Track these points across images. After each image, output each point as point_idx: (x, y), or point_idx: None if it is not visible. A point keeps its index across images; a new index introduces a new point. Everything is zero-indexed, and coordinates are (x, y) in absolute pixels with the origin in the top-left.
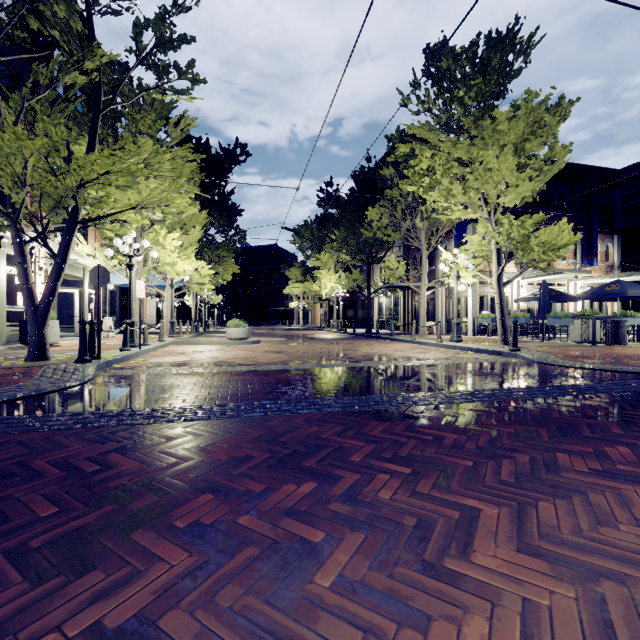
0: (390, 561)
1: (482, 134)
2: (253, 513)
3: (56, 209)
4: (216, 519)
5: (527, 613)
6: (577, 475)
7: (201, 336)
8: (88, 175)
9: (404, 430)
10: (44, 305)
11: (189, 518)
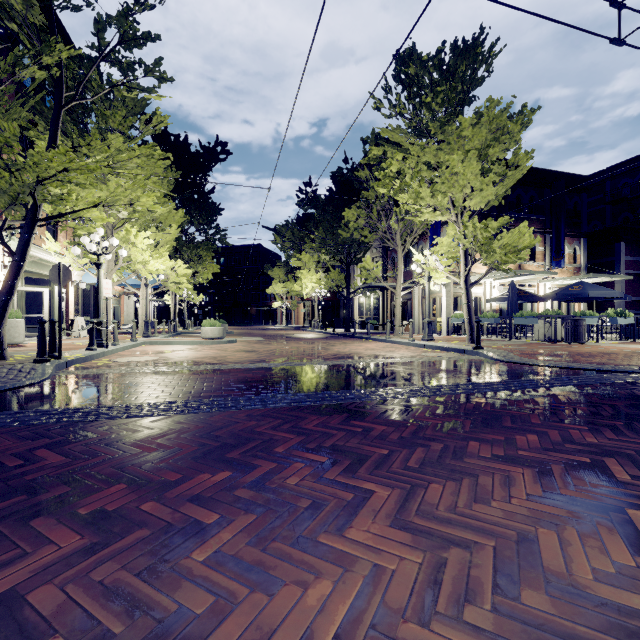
0: (270, 538)
1: (448, 139)
2: (159, 500)
3: (13, 206)
4: (121, 506)
5: (372, 576)
6: (478, 460)
7: (178, 336)
8: (45, 172)
9: (339, 423)
10: (1, 304)
11: (94, 506)
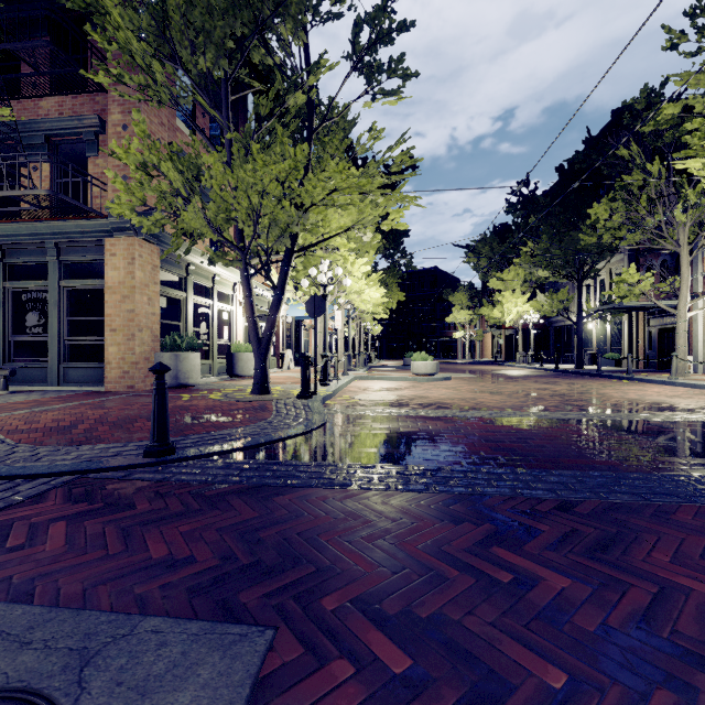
0: None
1: None
2: None
3: (281, 238)
4: None
5: None
6: None
7: (372, 370)
8: (318, 196)
9: None
10: (266, 338)
11: None
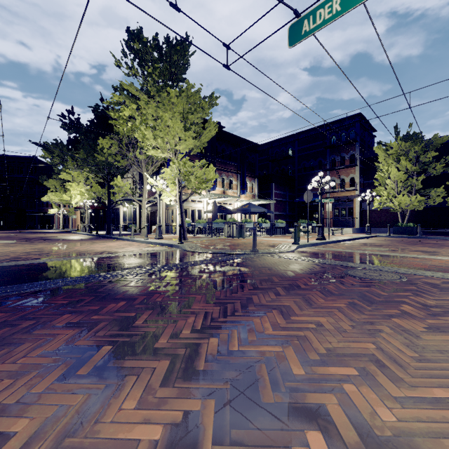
0: None
1: (163, 101)
2: None
3: None
4: None
5: None
6: (47, 330)
7: None
8: None
9: None
10: None
11: None
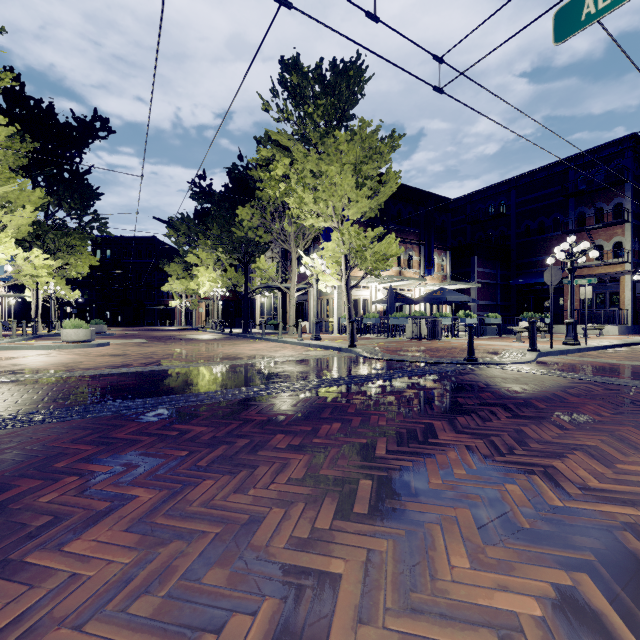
0: None
1: (328, 151)
2: None
3: None
4: None
5: (61, 588)
6: (271, 452)
7: (37, 339)
8: None
9: (158, 428)
10: None
11: None
